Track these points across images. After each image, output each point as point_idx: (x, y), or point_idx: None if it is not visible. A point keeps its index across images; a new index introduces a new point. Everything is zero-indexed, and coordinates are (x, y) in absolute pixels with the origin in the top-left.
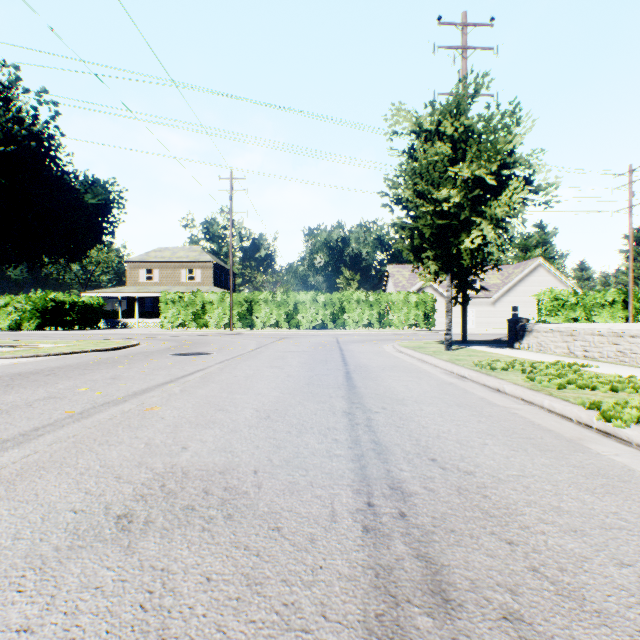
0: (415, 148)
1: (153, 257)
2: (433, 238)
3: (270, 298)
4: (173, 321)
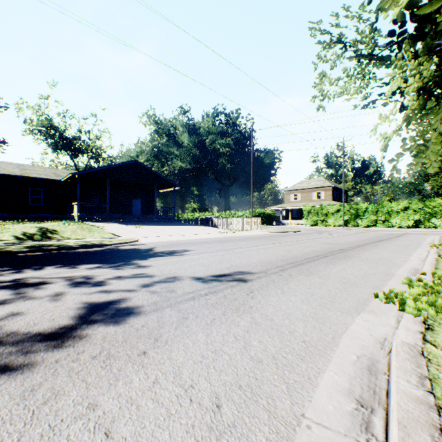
0: None
1: (297, 187)
2: None
3: (369, 208)
4: (309, 222)
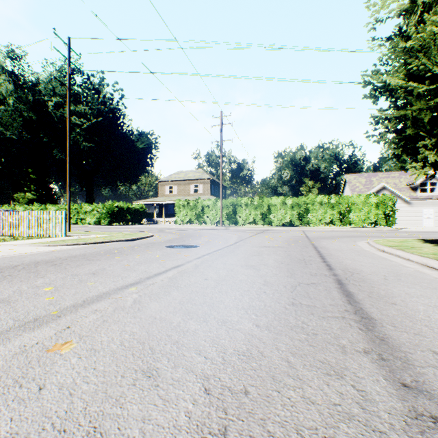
0: (403, 31)
1: (173, 178)
2: (431, 124)
3: (249, 202)
4: (183, 219)
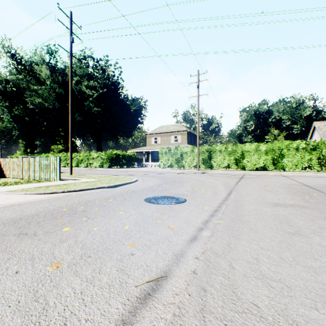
0: None
1: (157, 131)
2: None
3: (223, 149)
4: (165, 164)
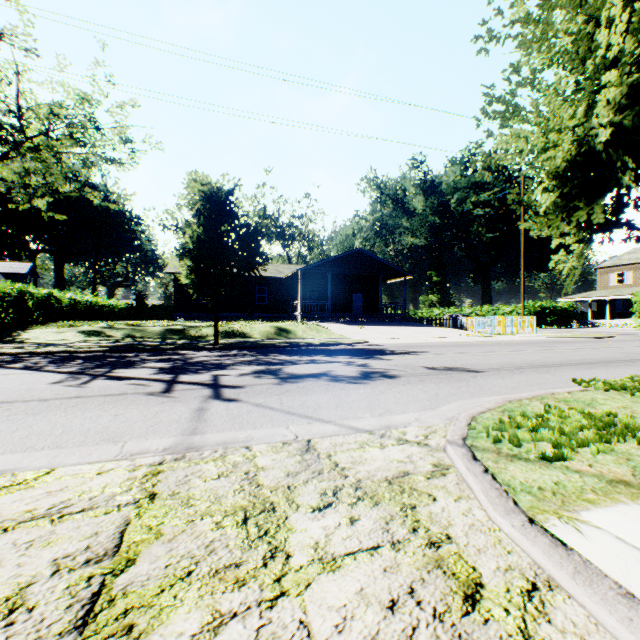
0: None
1: (624, 260)
2: None
3: None
4: None
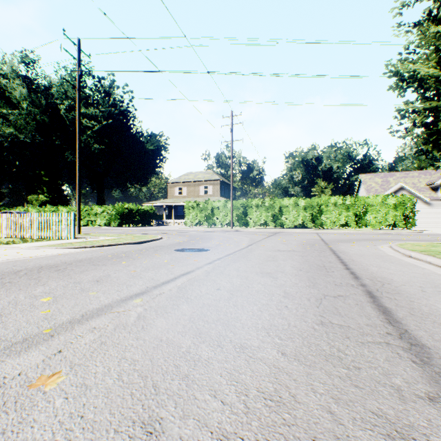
0: (434, 15)
1: (183, 179)
2: None
3: (260, 203)
4: (193, 221)
